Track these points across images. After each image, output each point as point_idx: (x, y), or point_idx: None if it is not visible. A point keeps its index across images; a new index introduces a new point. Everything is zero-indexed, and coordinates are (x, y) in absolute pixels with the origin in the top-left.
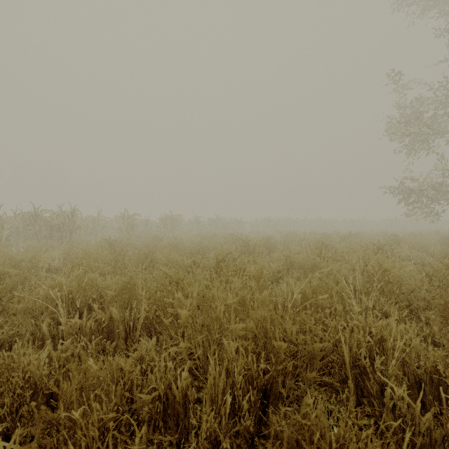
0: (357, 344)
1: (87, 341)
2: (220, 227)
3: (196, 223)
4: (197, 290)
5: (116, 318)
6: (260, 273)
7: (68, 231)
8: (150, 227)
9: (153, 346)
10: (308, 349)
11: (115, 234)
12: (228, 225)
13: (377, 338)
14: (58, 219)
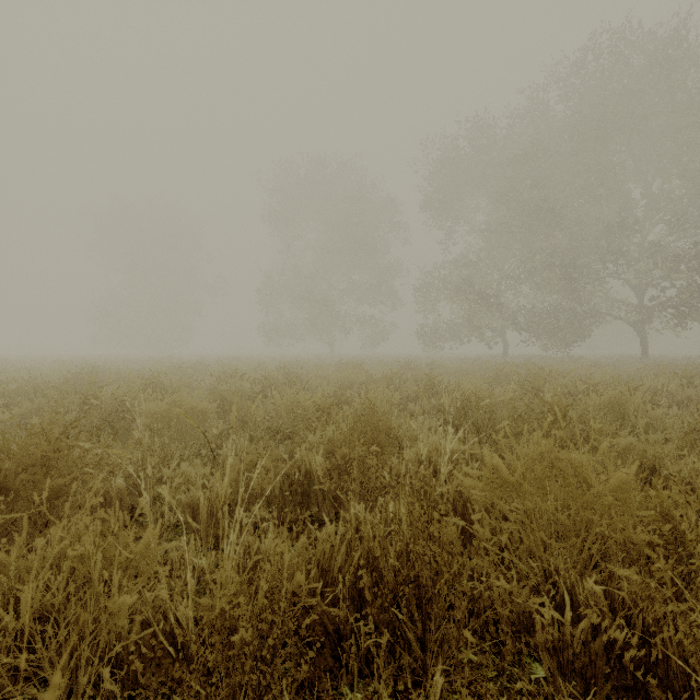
0: None
1: None
2: None
3: None
4: None
5: None
6: None
7: None
8: None
9: None
10: None
11: None
12: None
13: None
14: None
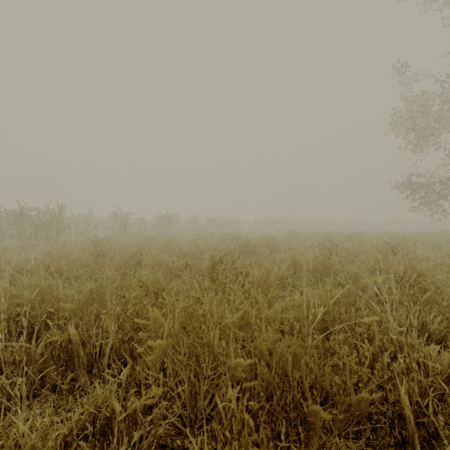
0: (417, 388)
1: (32, 374)
2: (218, 227)
3: (193, 222)
4: (181, 305)
5: (75, 340)
6: (266, 279)
7: (55, 231)
8: (145, 227)
9: (113, 391)
10: (349, 403)
11: (108, 234)
12: (226, 225)
13: (442, 377)
14: (44, 217)
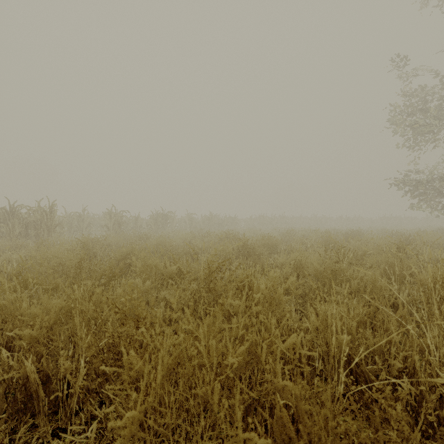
0: None
1: None
2: (214, 225)
3: (189, 220)
4: (168, 344)
5: (33, 379)
6: (272, 292)
7: (46, 229)
8: (140, 224)
9: None
10: None
11: (102, 232)
12: (222, 222)
13: None
14: (34, 215)
